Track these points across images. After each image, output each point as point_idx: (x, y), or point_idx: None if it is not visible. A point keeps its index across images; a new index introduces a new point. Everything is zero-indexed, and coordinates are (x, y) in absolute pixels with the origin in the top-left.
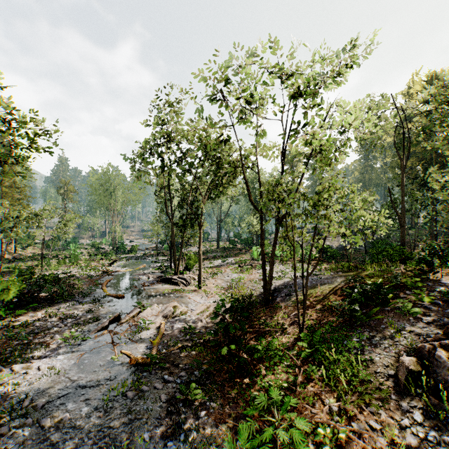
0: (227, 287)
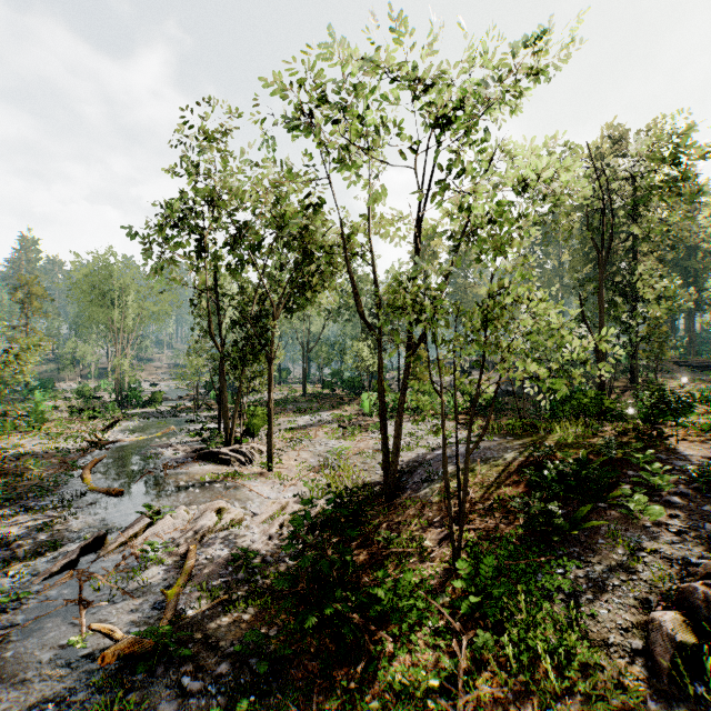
0: (319, 467)
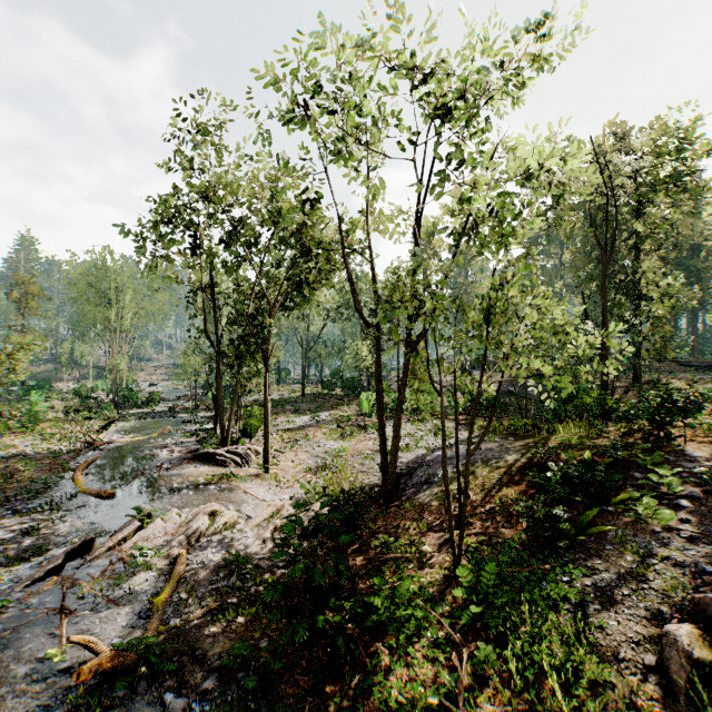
0: (316, 468)
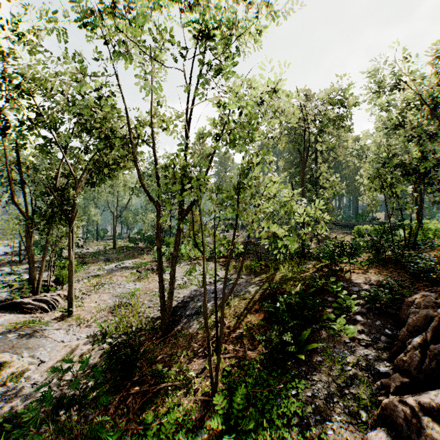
0: (114, 307)
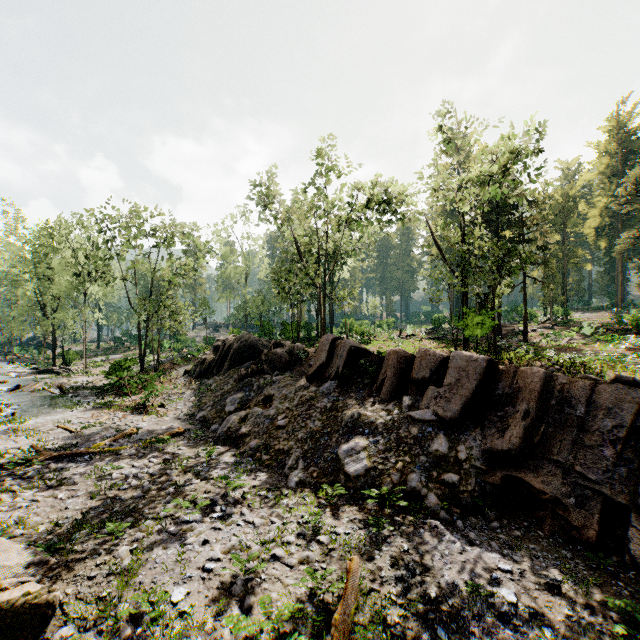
0: None
